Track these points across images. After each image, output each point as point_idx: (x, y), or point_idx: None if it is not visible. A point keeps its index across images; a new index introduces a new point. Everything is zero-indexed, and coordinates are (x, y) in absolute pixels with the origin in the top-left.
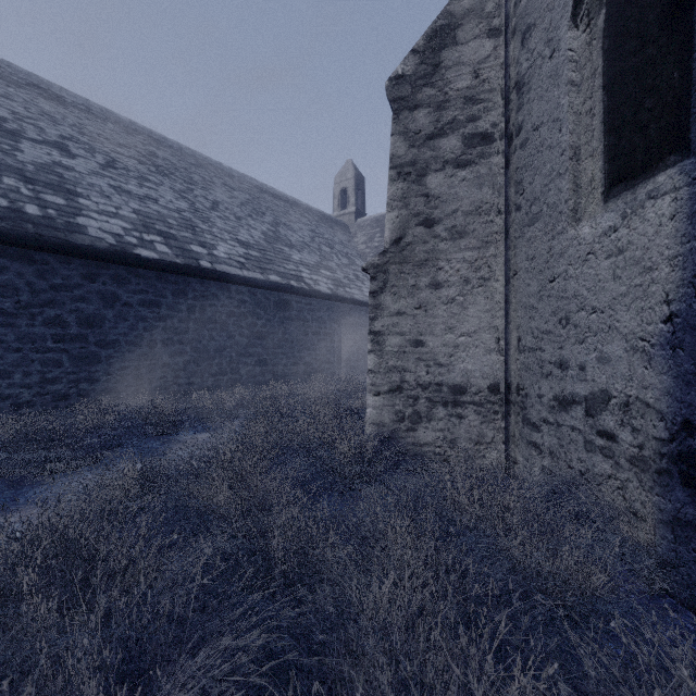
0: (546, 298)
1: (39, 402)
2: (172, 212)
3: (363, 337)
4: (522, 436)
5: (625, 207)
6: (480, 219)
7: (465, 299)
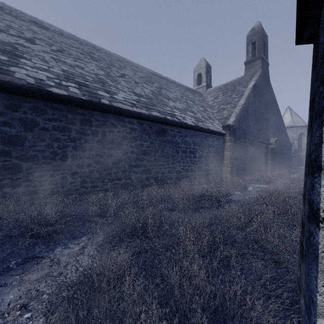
0: None
1: None
2: (91, 74)
3: (215, 154)
4: None
5: None
6: None
7: None
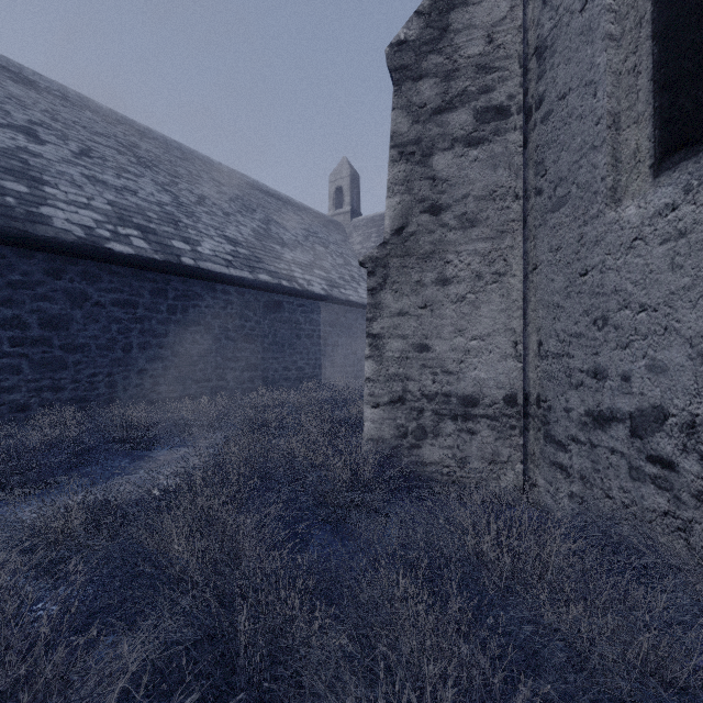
0: (576, 295)
1: None
2: (152, 205)
3: (359, 341)
4: (544, 455)
5: (690, 178)
6: (494, 205)
7: (478, 297)
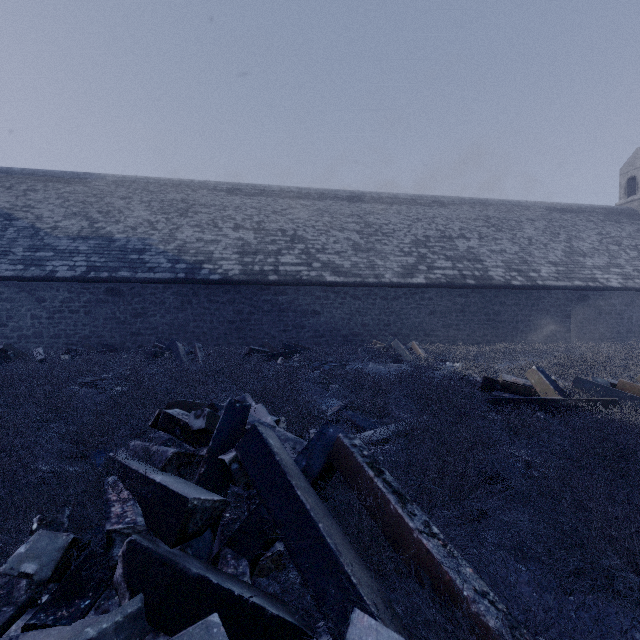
0: None
1: (482, 343)
2: (514, 255)
3: None
4: None
5: None
6: None
7: None
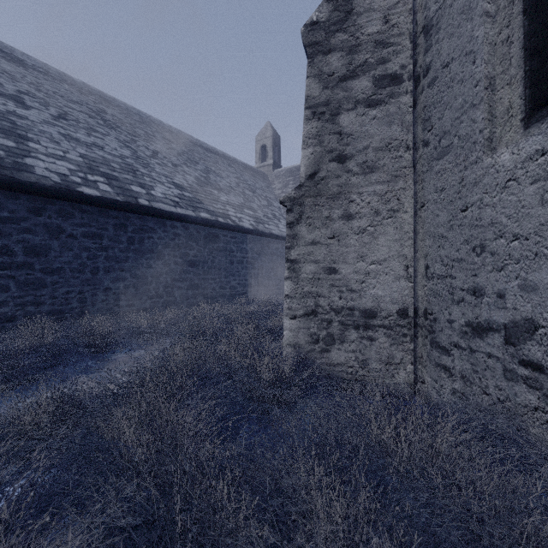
0: (457, 227)
1: None
2: (116, 158)
3: (279, 265)
4: (430, 358)
5: None
6: (389, 154)
7: (376, 229)
